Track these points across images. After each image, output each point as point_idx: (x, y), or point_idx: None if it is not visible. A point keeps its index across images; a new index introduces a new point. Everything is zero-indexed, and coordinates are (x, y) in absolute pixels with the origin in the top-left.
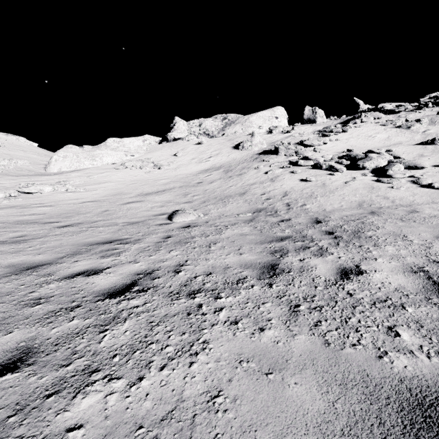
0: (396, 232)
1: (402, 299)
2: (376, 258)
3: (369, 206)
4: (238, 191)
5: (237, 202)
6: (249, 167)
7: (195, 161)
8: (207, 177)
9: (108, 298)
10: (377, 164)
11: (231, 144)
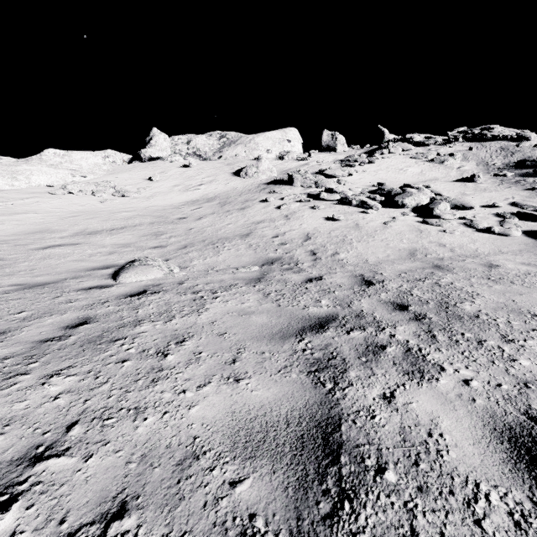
0: (508, 304)
1: None
2: None
3: (424, 256)
4: (238, 231)
5: (237, 248)
6: (254, 199)
7: (179, 189)
8: (194, 210)
9: None
10: (419, 201)
11: (230, 169)
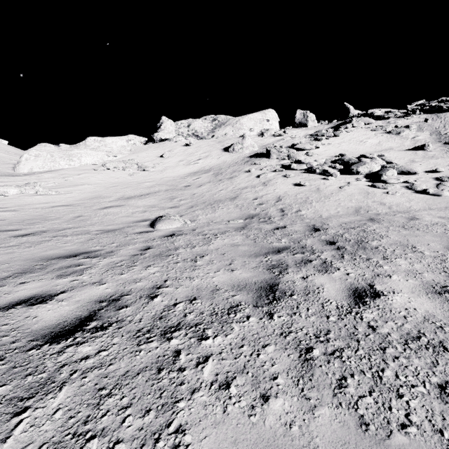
0: (402, 241)
1: (439, 334)
2: (390, 274)
3: (366, 212)
4: (228, 195)
5: (228, 207)
6: (240, 170)
7: (183, 163)
8: (195, 180)
9: (48, 342)
10: (371, 169)
11: (221, 146)
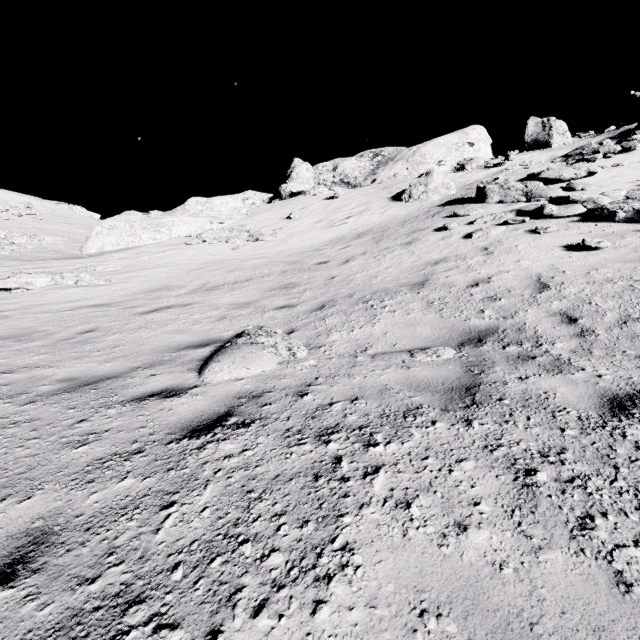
0: None
1: None
2: None
3: None
4: (405, 277)
5: (405, 309)
6: (425, 227)
7: (322, 225)
8: (339, 251)
9: None
10: None
11: (388, 193)
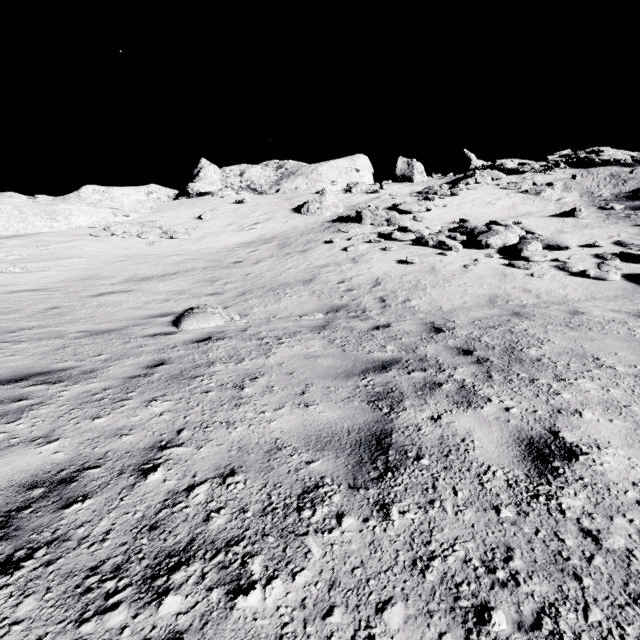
0: (575, 349)
1: None
2: (579, 409)
3: (505, 303)
4: (300, 276)
5: (299, 295)
6: (318, 239)
7: (233, 228)
8: (251, 253)
9: None
10: (506, 241)
11: (290, 205)
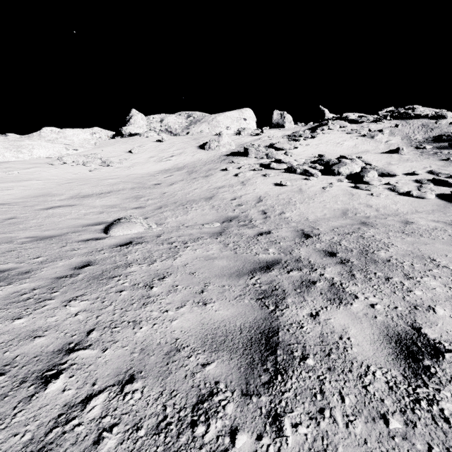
0: (414, 252)
1: None
2: (431, 306)
3: (354, 215)
4: (203, 194)
5: (202, 208)
6: (216, 168)
7: (154, 160)
8: (167, 178)
9: None
10: (352, 170)
11: (196, 143)
